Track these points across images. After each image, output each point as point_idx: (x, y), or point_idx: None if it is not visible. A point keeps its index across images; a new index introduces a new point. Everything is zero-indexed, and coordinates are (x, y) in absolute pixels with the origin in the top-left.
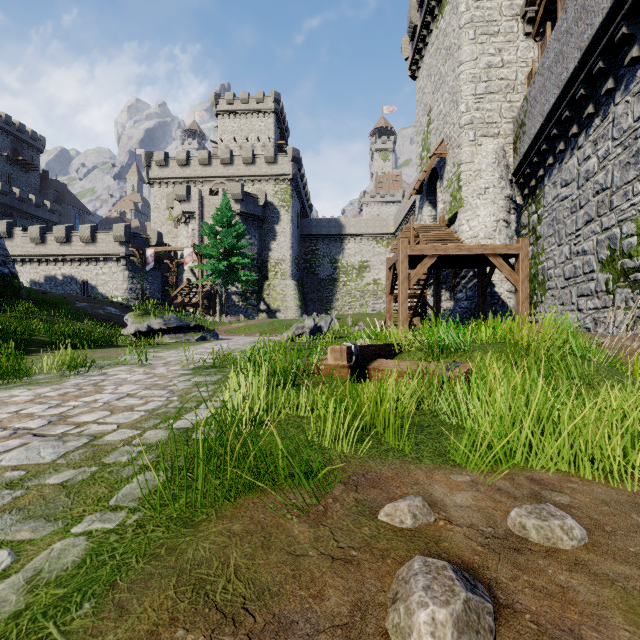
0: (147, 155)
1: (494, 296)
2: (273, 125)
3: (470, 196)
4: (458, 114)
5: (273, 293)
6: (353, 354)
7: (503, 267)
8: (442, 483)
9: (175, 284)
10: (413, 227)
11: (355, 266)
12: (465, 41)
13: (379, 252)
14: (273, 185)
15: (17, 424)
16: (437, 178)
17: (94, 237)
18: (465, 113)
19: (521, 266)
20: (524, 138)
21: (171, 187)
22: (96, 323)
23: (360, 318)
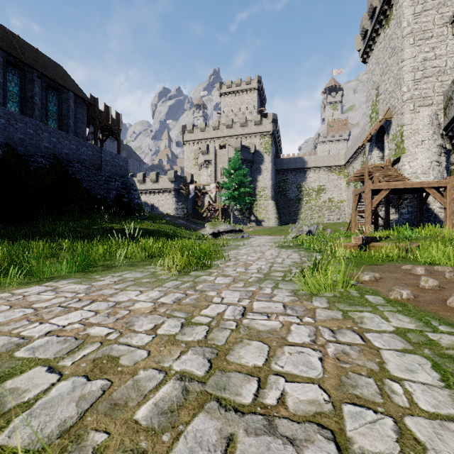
0: (182, 127)
1: (428, 211)
2: (256, 98)
3: (410, 146)
4: (401, 93)
5: (259, 209)
6: (363, 240)
7: (435, 194)
8: (415, 266)
9: (201, 205)
10: (367, 167)
11: (314, 189)
12: (406, 46)
13: (333, 179)
14: (259, 139)
15: (267, 256)
16: (383, 131)
17: (157, 179)
18: (406, 92)
19: (448, 194)
20: (452, 108)
21: (196, 145)
22: (182, 228)
23: (327, 225)
